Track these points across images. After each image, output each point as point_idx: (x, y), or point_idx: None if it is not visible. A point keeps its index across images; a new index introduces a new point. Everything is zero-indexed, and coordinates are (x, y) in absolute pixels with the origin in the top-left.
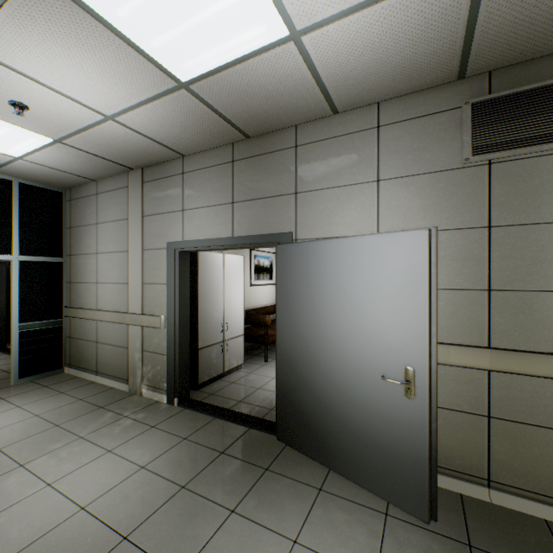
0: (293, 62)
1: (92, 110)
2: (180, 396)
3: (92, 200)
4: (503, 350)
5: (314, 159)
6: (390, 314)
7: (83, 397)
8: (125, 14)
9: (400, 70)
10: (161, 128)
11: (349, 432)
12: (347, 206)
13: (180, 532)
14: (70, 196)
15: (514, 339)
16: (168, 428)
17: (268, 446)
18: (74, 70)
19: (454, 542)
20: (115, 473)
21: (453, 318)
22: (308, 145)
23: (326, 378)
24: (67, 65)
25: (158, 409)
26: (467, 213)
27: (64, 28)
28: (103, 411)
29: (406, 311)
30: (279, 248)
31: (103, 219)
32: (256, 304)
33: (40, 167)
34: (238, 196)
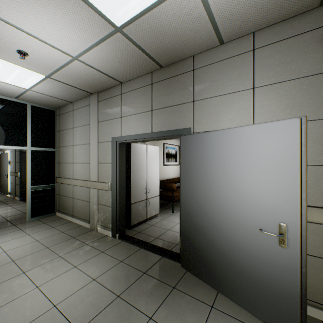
0: (193, 2)
1: (64, 53)
2: (119, 232)
3: (70, 114)
4: None
5: (206, 77)
6: (266, 183)
7: (64, 230)
8: None
9: (274, 1)
10: (106, 63)
11: (233, 267)
12: (230, 108)
13: None
14: (59, 113)
15: None
16: (111, 253)
17: (174, 270)
18: (50, 23)
19: None
20: (77, 282)
21: (315, 187)
22: (201, 68)
23: (215, 228)
24: (45, 20)
25: (106, 240)
26: None
27: None
28: (74, 240)
29: (280, 181)
30: (182, 138)
31: (76, 125)
32: (166, 177)
33: (40, 95)
34: (155, 106)
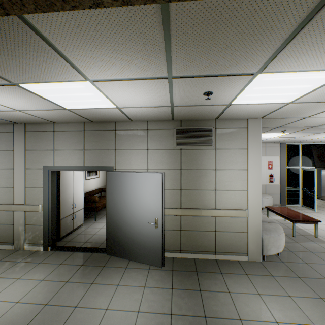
0: (116, 111)
1: (9, 107)
2: (52, 245)
3: None
4: (184, 208)
5: (123, 137)
6: (151, 200)
7: None
8: (51, 96)
9: (154, 117)
10: (47, 115)
11: (137, 244)
12: (136, 158)
13: (71, 295)
14: None
15: (187, 205)
16: (49, 261)
17: (103, 258)
18: (11, 100)
19: (169, 270)
20: (27, 286)
21: (171, 199)
22: (120, 130)
23: (128, 225)
24: (8, 99)
25: (39, 254)
26: (175, 164)
27: (17, 93)
28: (2, 262)
29: (155, 199)
30: (108, 173)
31: None
32: (88, 189)
33: None
34: (87, 147)
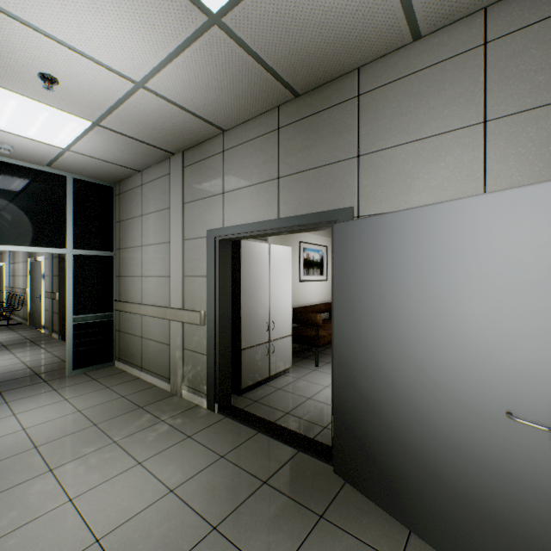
0: None
1: (119, 75)
2: (220, 401)
3: (138, 191)
4: None
5: (383, 108)
6: (522, 315)
7: (126, 393)
8: None
9: None
10: (195, 93)
11: (443, 486)
12: (434, 165)
13: None
14: (119, 190)
15: None
16: (205, 440)
17: (322, 480)
18: (90, 15)
19: None
20: (140, 494)
21: None
22: (375, 91)
23: (405, 403)
24: (81, 7)
25: (197, 414)
26: None
27: None
28: (141, 412)
29: None
30: (336, 227)
31: (147, 210)
32: (305, 302)
33: (87, 158)
34: (284, 169)
